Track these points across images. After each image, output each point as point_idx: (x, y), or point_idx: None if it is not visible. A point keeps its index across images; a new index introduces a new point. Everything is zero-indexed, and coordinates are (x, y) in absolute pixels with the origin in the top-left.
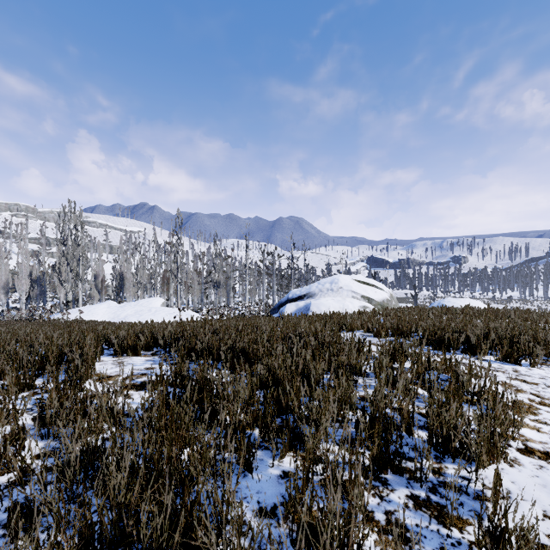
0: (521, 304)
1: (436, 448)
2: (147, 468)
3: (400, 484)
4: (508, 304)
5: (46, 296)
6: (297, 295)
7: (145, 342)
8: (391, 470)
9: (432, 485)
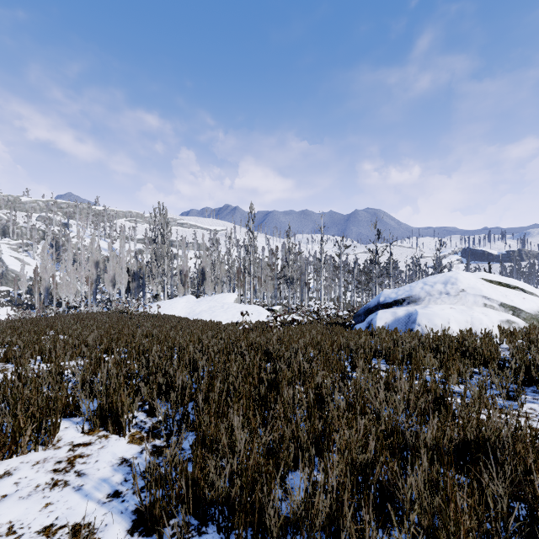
0: None
1: None
2: None
3: None
4: None
5: (146, 288)
6: (392, 298)
7: (149, 397)
8: None
9: None
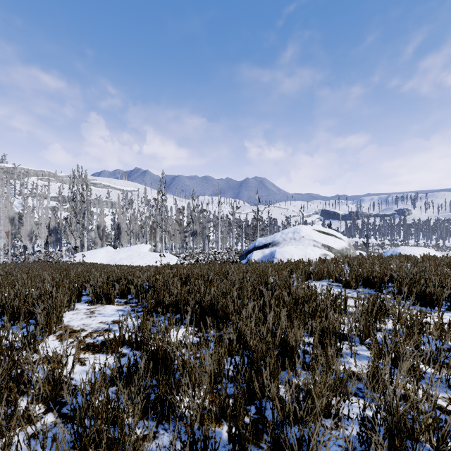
0: None
1: None
2: None
3: None
4: None
5: (62, 242)
6: (263, 243)
7: (120, 290)
8: None
9: None
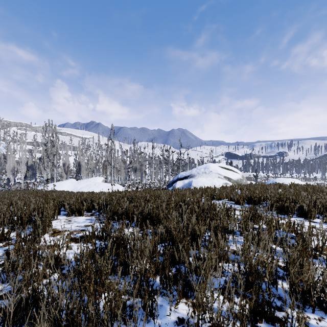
0: (322, 181)
1: (297, 298)
2: (69, 320)
3: None
4: (314, 181)
5: (36, 175)
6: (184, 176)
7: (87, 206)
8: (264, 320)
9: None
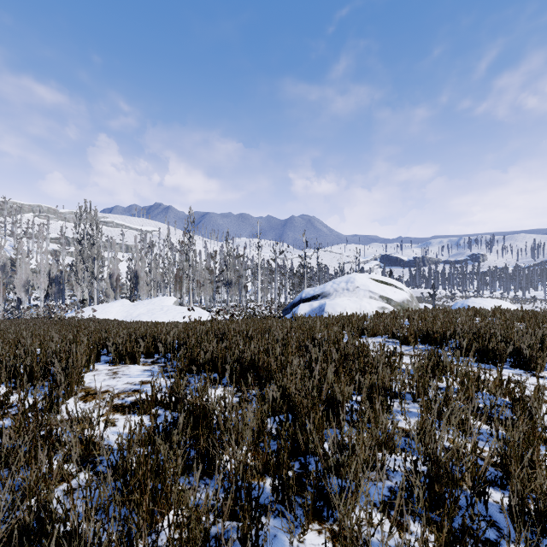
0: (546, 304)
1: (526, 525)
2: None
3: None
4: (532, 304)
5: (65, 294)
6: (311, 294)
7: (146, 348)
8: None
9: None
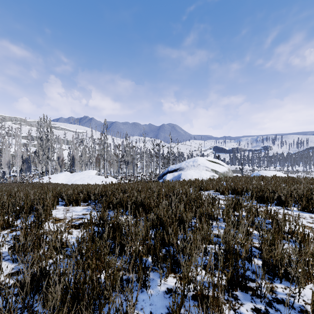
0: (304, 174)
1: (268, 272)
2: (76, 288)
3: (246, 299)
4: (296, 174)
5: (31, 168)
6: (173, 168)
7: (83, 197)
8: (239, 289)
9: (268, 300)
